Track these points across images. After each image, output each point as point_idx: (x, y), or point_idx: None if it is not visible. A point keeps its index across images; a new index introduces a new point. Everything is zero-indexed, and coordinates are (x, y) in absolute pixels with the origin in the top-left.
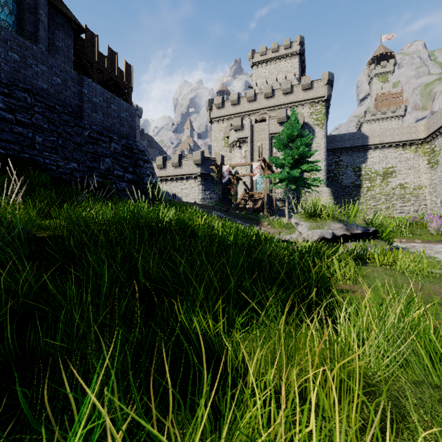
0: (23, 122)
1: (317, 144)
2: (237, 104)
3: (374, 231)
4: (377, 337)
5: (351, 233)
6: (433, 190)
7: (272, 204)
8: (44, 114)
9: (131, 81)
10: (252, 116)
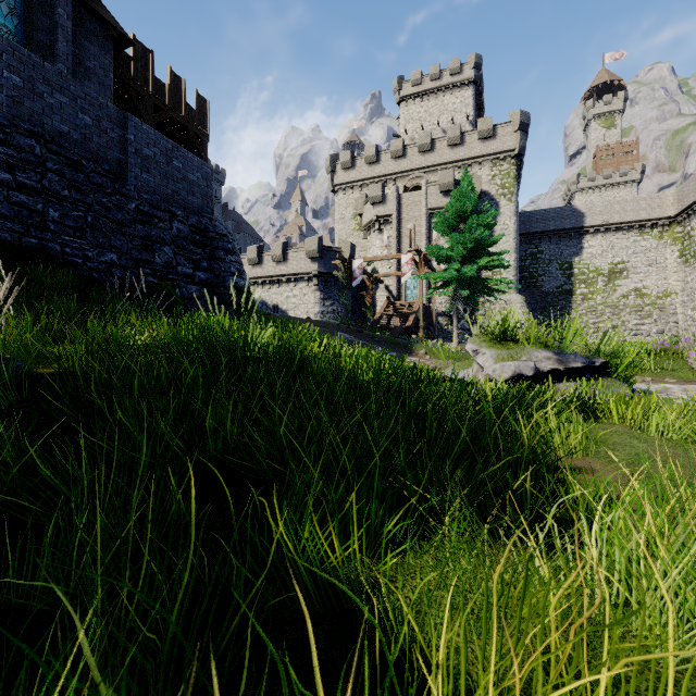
0: (28, 186)
1: (503, 226)
2: (375, 163)
3: (603, 363)
4: (667, 574)
5: (566, 367)
6: (688, 298)
7: (431, 322)
8: (63, 173)
9: (207, 125)
10: (399, 181)
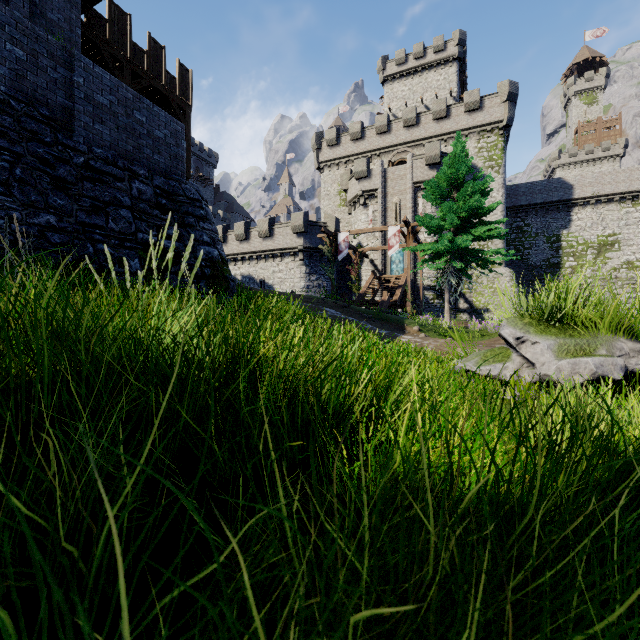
0: None
1: (490, 198)
2: (360, 139)
3: None
4: None
5: None
6: None
7: (417, 295)
8: None
9: (189, 96)
10: (384, 157)
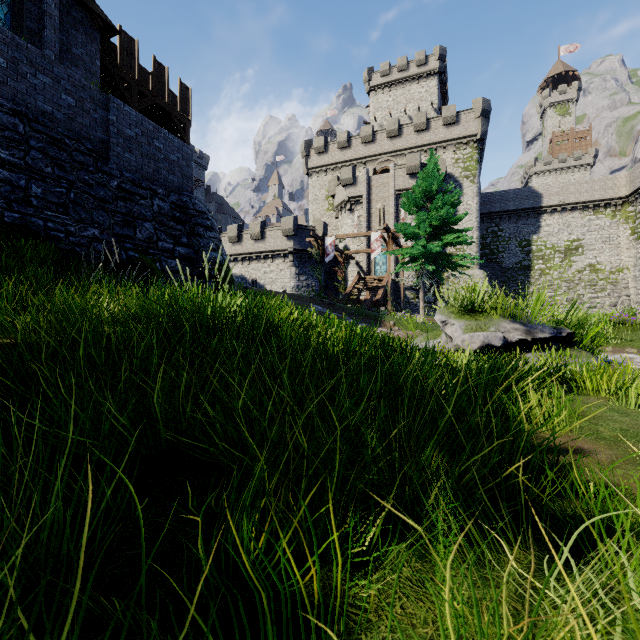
0: (12, 163)
1: (465, 206)
2: (346, 147)
3: (569, 334)
4: None
5: (534, 337)
6: (639, 273)
7: (399, 295)
8: (46, 151)
9: (189, 111)
10: (369, 165)
